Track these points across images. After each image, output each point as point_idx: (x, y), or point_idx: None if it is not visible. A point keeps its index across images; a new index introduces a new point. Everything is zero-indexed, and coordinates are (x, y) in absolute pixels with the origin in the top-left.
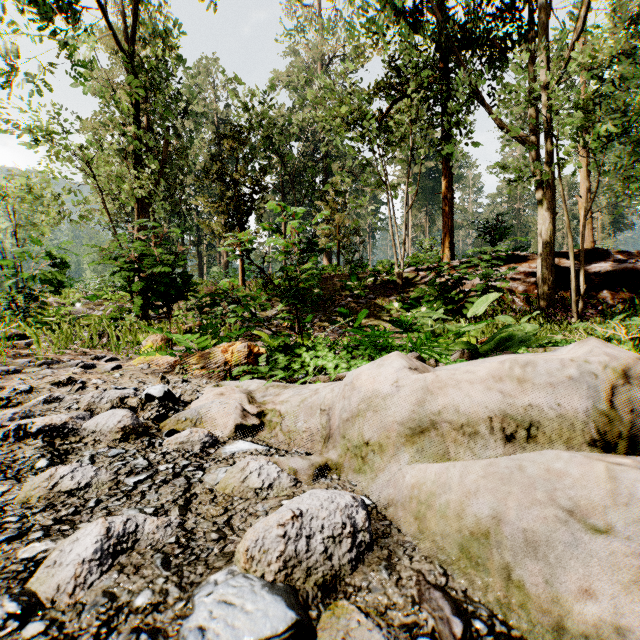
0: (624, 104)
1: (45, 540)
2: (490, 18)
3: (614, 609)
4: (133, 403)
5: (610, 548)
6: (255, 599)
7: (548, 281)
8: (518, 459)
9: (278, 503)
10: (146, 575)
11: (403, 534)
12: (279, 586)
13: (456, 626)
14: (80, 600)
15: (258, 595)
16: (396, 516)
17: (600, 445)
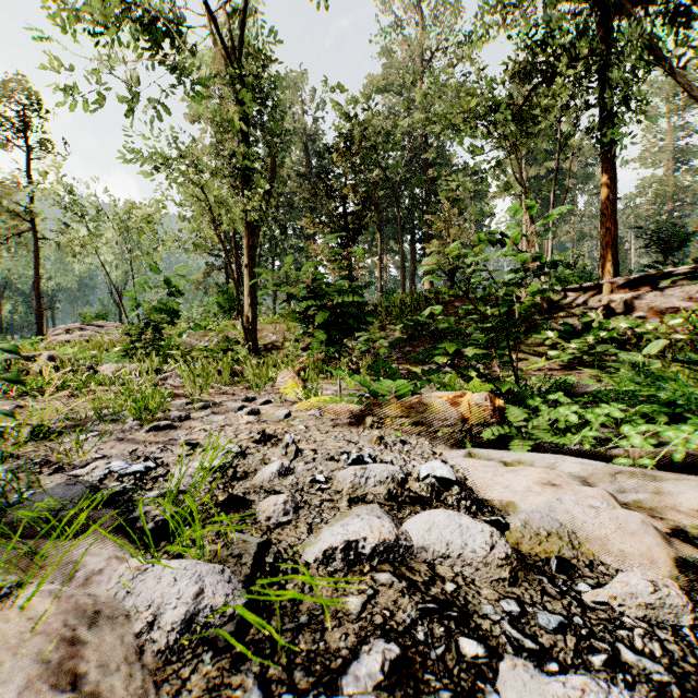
0: None
1: None
2: None
3: None
4: (419, 490)
5: None
6: None
7: None
8: None
9: None
10: None
11: None
12: None
13: None
14: None
15: None
16: None
17: None
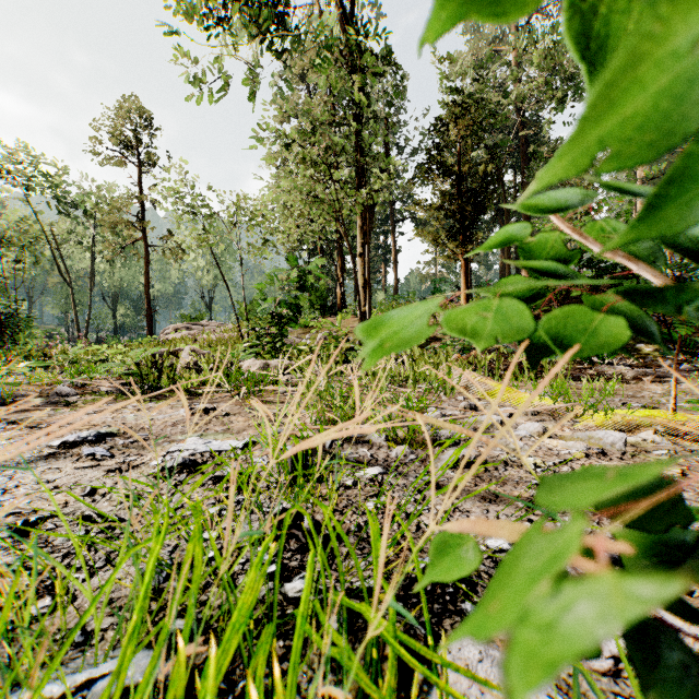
0: None
1: None
2: None
3: None
4: None
5: None
6: None
7: None
8: None
9: None
10: None
11: None
12: None
13: None
14: None
15: None
16: None
17: None
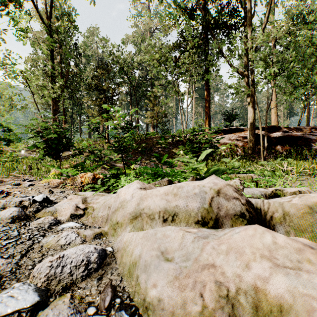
0: (285, 58)
1: None
2: (227, 14)
3: (161, 292)
4: (26, 204)
5: (169, 267)
6: (24, 294)
7: (252, 141)
8: (157, 230)
9: None
10: None
11: (116, 264)
12: (41, 288)
13: (106, 302)
14: None
15: (27, 292)
16: (119, 256)
17: (201, 223)
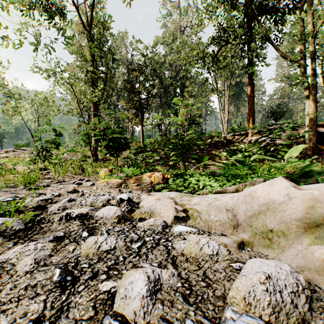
0: None
1: (110, 280)
2: None
3: None
4: (113, 203)
5: None
6: None
7: (312, 140)
8: None
9: (228, 264)
10: (180, 308)
11: None
12: None
13: None
14: (150, 322)
15: None
16: (309, 278)
17: None
